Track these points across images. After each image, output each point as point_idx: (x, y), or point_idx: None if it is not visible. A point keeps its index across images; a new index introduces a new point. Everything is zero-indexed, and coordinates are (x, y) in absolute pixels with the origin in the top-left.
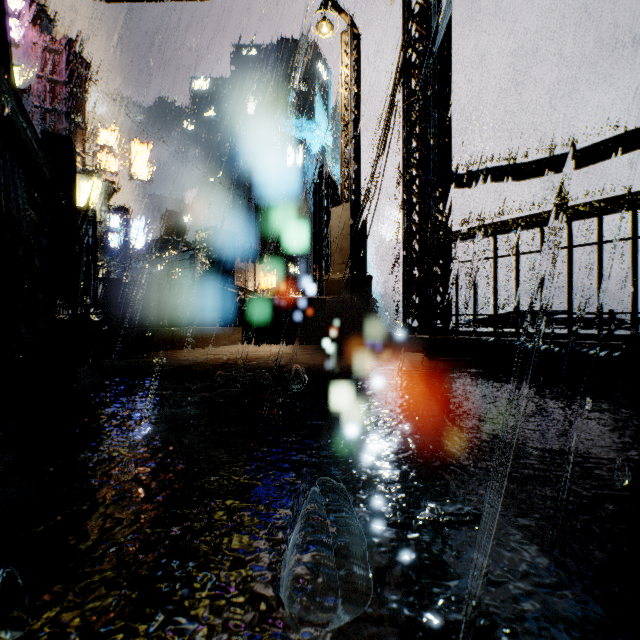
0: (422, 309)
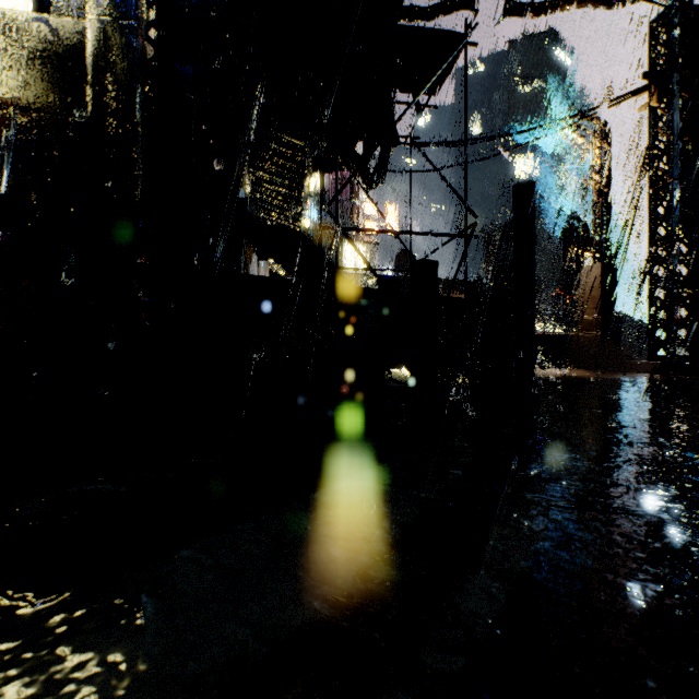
0: (669, 342)
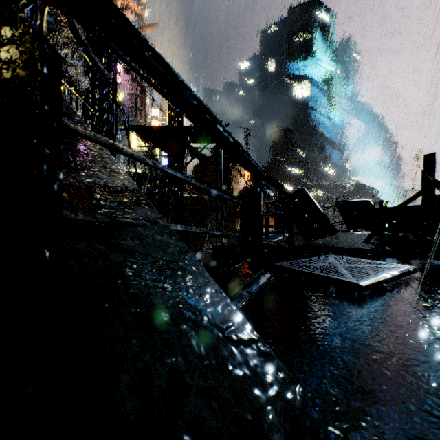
0: None
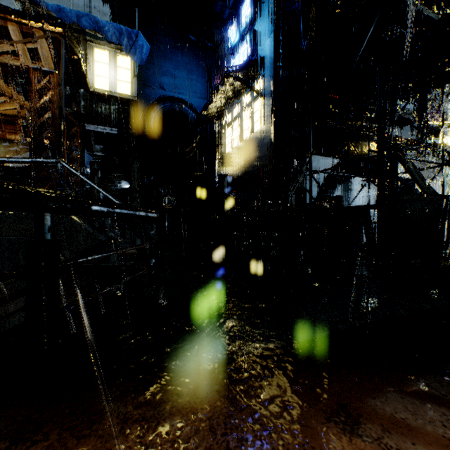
0: None
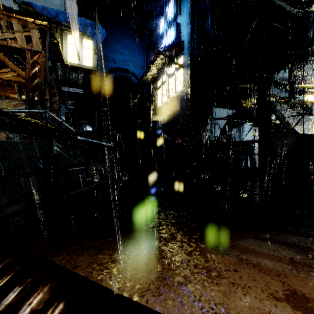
0: None
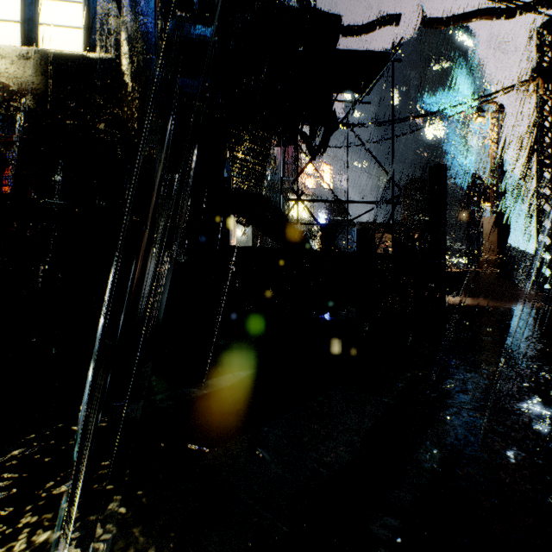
0: None
